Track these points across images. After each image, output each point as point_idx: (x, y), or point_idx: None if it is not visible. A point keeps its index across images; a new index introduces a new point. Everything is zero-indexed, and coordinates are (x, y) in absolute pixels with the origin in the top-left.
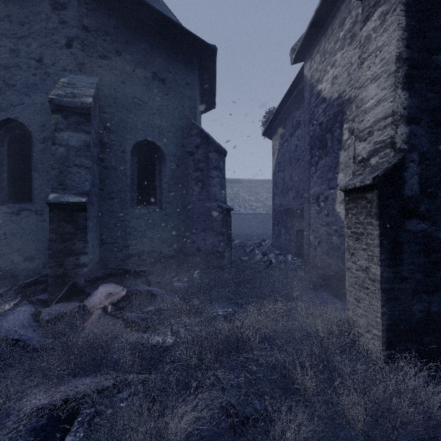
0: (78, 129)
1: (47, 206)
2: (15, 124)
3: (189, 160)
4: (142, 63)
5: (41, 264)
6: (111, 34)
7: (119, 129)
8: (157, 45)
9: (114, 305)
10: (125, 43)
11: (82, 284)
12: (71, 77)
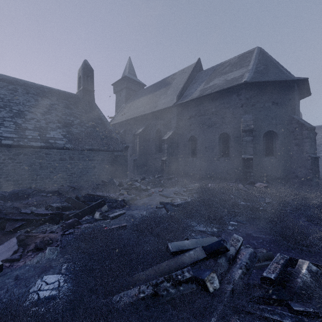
0: (249, 136)
1: (235, 158)
2: (224, 133)
3: (291, 135)
4: (267, 100)
5: (233, 176)
6: (255, 96)
7: (258, 129)
8: (274, 90)
9: (264, 187)
10: (260, 96)
11: (252, 181)
12: (243, 117)
